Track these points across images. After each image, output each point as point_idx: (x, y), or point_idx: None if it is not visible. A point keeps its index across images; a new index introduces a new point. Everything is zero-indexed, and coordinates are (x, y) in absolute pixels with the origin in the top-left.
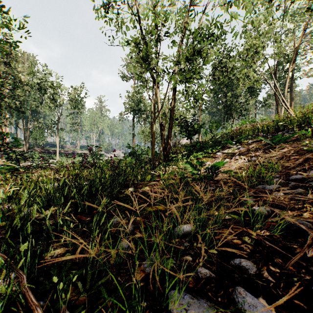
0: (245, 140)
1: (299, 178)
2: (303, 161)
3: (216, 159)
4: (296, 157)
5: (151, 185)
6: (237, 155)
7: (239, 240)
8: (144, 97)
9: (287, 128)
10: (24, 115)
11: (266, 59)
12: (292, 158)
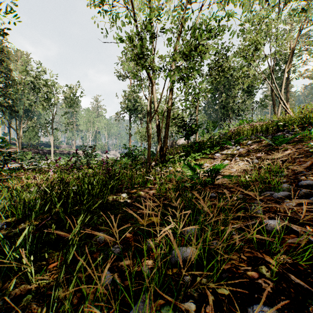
0: (244, 141)
1: (310, 184)
2: (311, 164)
3: (215, 161)
4: (302, 159)
5: (146, 190)
6: (237, 156)
7: (255, 272)
8: (141, 96)
9: (286, 128)
10: (18, 114)
11: (265, 58)
12: (298, 161)
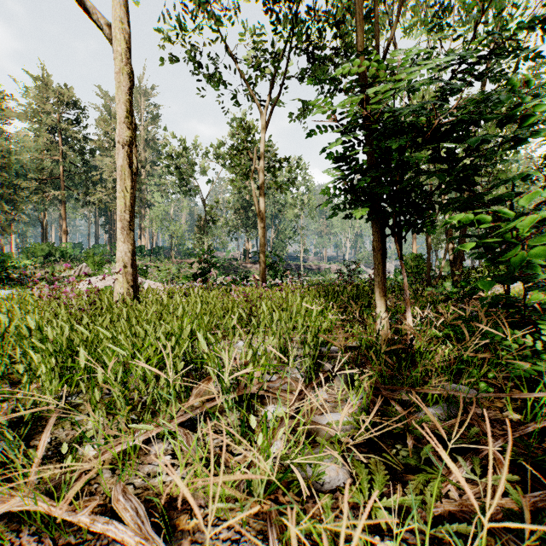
0: None
1: None
2: None
3: None
4: None
5: None
6: None
7: None
8: None
9: None
10: None
11: None
12: None
